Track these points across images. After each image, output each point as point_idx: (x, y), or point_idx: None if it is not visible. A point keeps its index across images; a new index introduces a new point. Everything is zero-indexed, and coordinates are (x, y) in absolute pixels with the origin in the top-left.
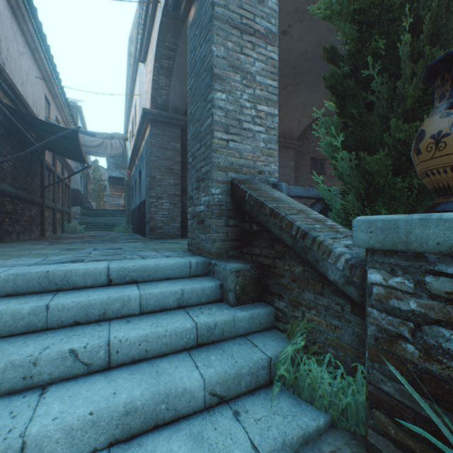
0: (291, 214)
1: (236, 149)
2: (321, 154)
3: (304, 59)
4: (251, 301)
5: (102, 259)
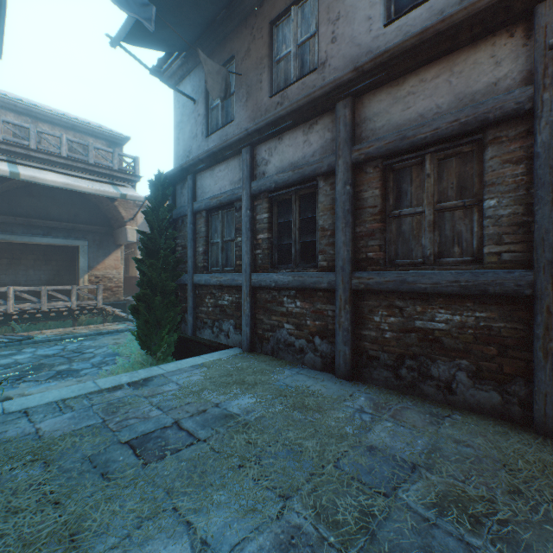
0: None
1: None
2: None
3: None
4: None
5: (114, 391)
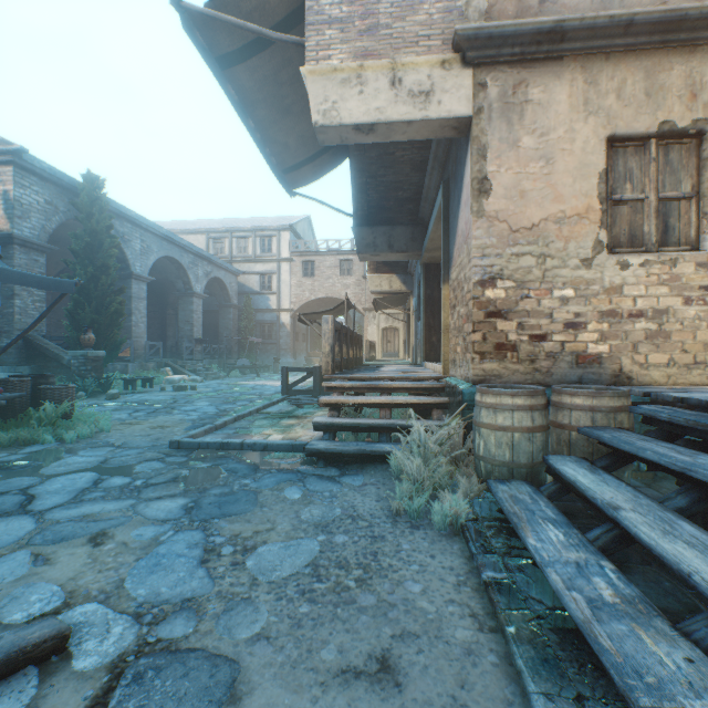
0: (54, 349)
1: (26, 322)
2: None
3: (63, 236)
4: None
5: None
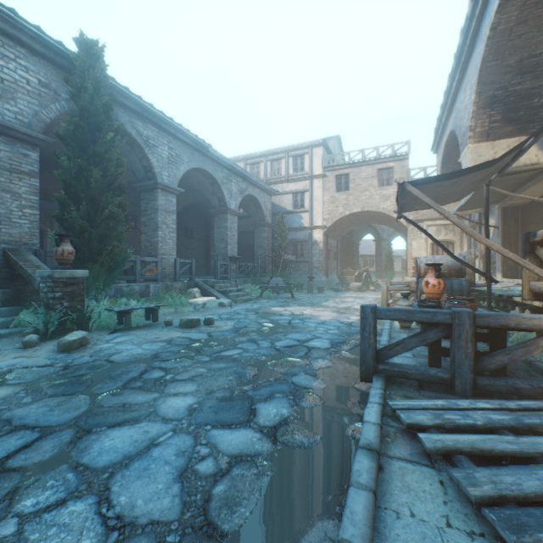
0: (30, 268)
1: (8, 233)
2: (134, 211)
3: None
4: (13, 305)
5: None
